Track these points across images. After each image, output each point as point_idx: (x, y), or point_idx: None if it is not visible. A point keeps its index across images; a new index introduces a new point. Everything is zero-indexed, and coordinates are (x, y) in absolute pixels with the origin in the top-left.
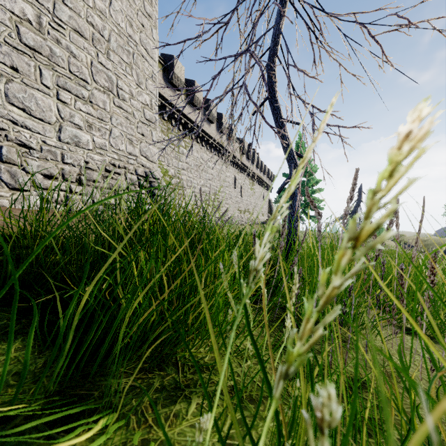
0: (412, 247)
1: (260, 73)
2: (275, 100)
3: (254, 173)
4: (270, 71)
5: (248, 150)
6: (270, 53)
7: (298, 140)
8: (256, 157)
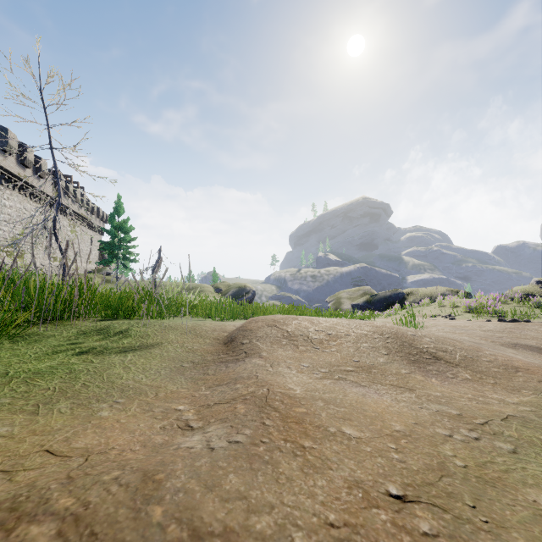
0: (222, 291)
1: (52, 218)
2: (56, 234)
3: (77, 213)
4: (54, 225)
5: (67, 186)
6: (54, 219)
7: (118, 200)
8: (80, 194)
